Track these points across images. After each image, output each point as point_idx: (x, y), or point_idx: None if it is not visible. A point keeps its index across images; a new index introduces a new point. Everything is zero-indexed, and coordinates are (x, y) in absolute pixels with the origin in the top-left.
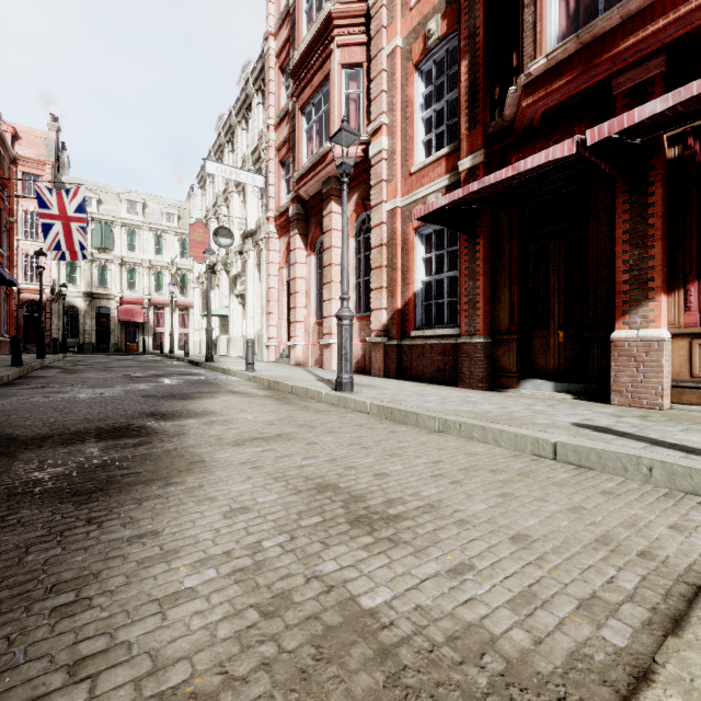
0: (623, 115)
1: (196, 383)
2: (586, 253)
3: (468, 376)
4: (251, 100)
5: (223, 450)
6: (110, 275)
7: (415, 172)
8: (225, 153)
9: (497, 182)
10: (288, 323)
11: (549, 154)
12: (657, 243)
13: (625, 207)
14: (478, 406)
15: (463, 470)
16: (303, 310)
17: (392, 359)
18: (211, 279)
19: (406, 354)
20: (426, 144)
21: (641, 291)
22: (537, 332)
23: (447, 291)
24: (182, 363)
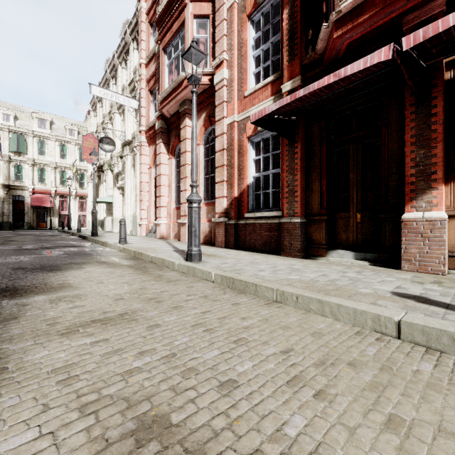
0: (438, 21)
1: (73, 255)
2: (377, 155)
3: (288, 247)
4: (129, 46)
5: (44, 345)
6: (24, 172)
7: (248, 95)
8: (110, 85)
9: (319, 90)
10: (155, 208)
11: (367, 61)
12: (439, 144)
13: (413, 117)
14: (304, 275)
15: (320, 365)
16: (166, 198)
17: (231, 234)
18: (100, 176)
19: (242, 230)
20: (256, 75)
21: (426, 182)
22: (340, 214)
23: (272, 184)
24: (74, 237)
